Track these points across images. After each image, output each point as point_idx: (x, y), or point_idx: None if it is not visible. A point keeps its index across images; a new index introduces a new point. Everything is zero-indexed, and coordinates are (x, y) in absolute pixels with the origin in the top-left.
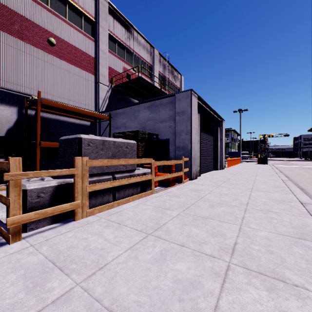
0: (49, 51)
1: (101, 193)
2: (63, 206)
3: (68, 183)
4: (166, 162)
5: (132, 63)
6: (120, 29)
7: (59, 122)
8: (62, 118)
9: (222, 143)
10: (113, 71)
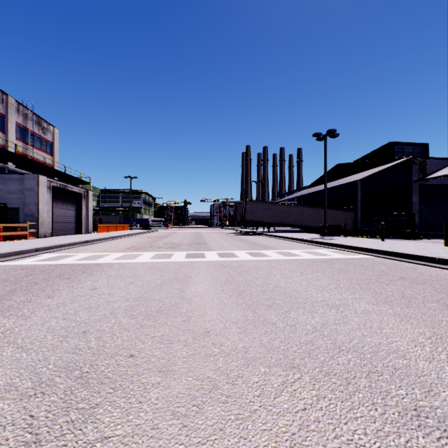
0: None
1: None
2: None
3: None
4: (10, 224)
5: None
6: None
7: None
8: None
9: (88, 211)
10: None
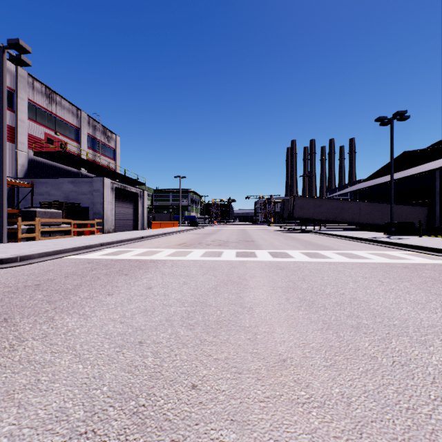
0: None
1: (44, 233)
2: (33, 234)
3: (32, 227)
4: (82, 222)
5: (55, 127)
6: (40, 96)
7: None
8: None
9: (143, 209)
10: (33, 138)
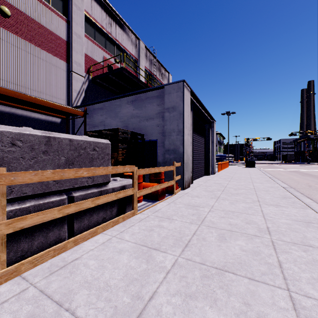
0: (1, 24)
1: (43, 228)
2: None
3: None
4: (153, 169)
5: (115, 54)
6: (99, 12)
7: (16, 116)
8: (21, 112)
9: (213, 145)
10: (91, 60)
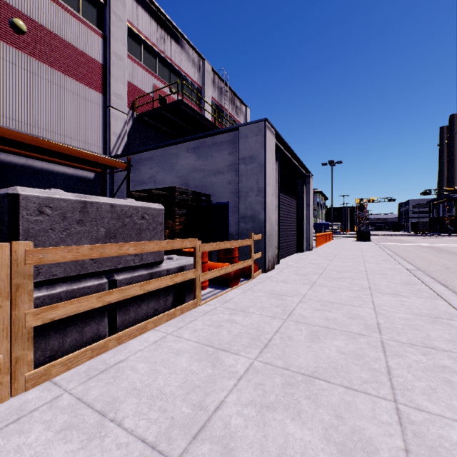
0: (13, 43)
1: (78, 321)
2: None
3: None
4: (223, 244)
5: (169, 81)
6: (148, 23)
7: (34, 170)
8: (40, 164)
9: (309, 210)
10: (137, 91)
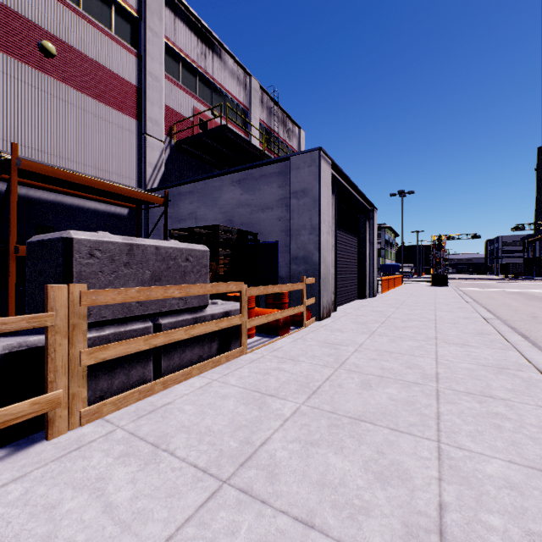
0: (42, 68)
1: (125, 363)
2: (8, 410)
3: (33, 346)
4: (271, 288)
5: (211, 102)
6: (187, 37)
7: (64, 207)
8: (70, 200)
9: (372, 249)
10: (174, 115)
